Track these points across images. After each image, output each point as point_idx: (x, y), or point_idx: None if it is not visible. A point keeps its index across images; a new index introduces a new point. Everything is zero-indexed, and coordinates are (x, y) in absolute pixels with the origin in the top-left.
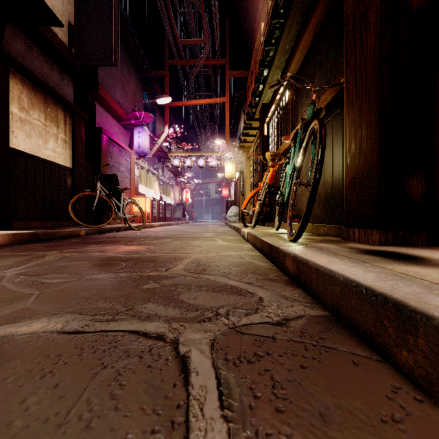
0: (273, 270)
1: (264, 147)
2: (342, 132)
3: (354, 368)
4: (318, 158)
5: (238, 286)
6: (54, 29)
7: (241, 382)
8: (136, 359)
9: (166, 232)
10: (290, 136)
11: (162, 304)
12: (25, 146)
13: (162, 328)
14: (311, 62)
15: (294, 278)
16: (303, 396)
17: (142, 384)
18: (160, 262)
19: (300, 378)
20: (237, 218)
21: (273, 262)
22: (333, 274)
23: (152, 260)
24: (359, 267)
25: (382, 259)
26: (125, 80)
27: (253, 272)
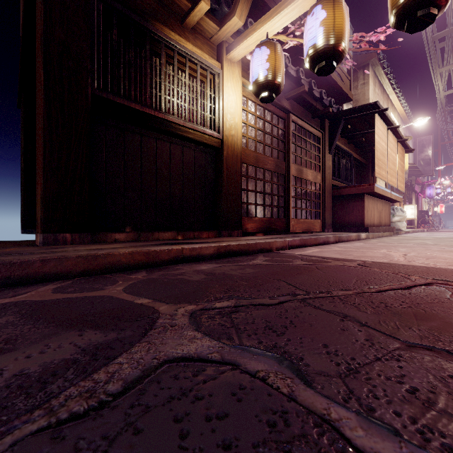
0: None
1: None
2: None
3: None
4: None
5: None
6: None
7: None
8: None
9: None
10: None
11: None
12: None
13: None
14: None
15: None
16: None
17: None
18: None
19: None
20: None
21: None
22: None
23: None
24: None
25: None
26: None
27: None
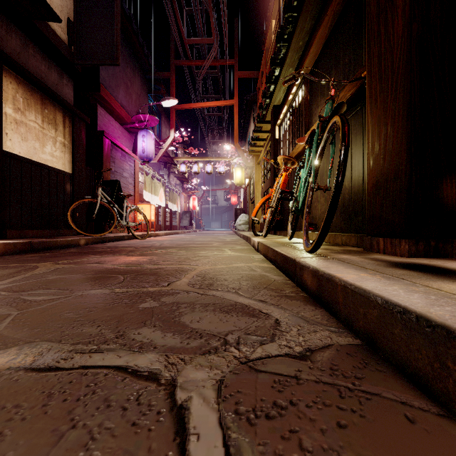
0: (288, 285)
1: (275, 151)
2: (362, 132)
3: (410, 427)
4: (341, 158)
5: (250, 305)
6: (52, 26)
7: (259, 452)
8: (118, 411)
9: (171, 242)
10: (305, 138)
11: (159, 328)
12: (21, 149)
13: (157, 364)
14: (326, 58)
15: (314, 295)
16: None
17: None
18: (162, 275)
19: (340, 445)
20: (247, 226)
21: (288, 275)
22: (367, 294)
23: (154, 273)
24: (398, 285)
25: (420, 274)
26: (129, 81)
27: (266, 287)
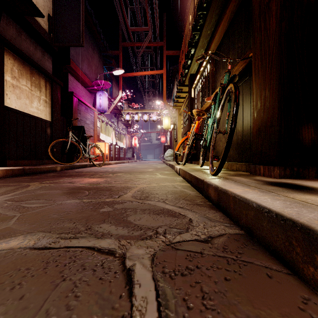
0: (199, 197)
1: (191, 105)
2: (250, 94)
3: (269, 280)
4: (234, 112)
5: (173, 209)
6: (38, 19)
7: (176, 293)
8: (90, 272)
9: (120, 168)
10: (211, 97)
11: (114, 224)
12: (16, 105)
13: (113, 245)
14: (226, 42)
15: (215, 203)
16: (228, 307)
17: (93, 295)
18: (114, 191)
19: (225, 289)
20: (172, 158)
21: (199, 191)
22: (248, 201)
23: (108, 189)
24: (268, 195)
25: (284, 189)
26: (90, 57)
27: (184, 199)
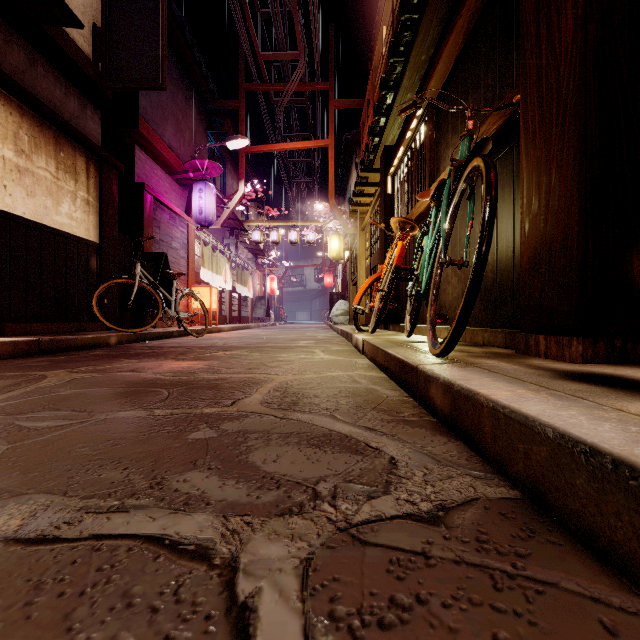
0: (408, 404)
1: (387, 211)
2: (513, 184)
3: None
4: (485, 218)
5: (351, 434)
6: (71, 34)
7: None
8: (143, 615)
9: (240, 340)
10: (429, 192)
11: (216, 472)
12: (25, 209)
13: (210, 531)
14: (460, 77)
15: (447, 420)
16: None
17: None
18: (225, 389)
19: None
20: (346, 318)
21: (406, 389)
22: (531, 422)
23: (212, 385)
24: (576, 408)
25: (606, 391)
26: (180, 113)
27: (375, 408)
